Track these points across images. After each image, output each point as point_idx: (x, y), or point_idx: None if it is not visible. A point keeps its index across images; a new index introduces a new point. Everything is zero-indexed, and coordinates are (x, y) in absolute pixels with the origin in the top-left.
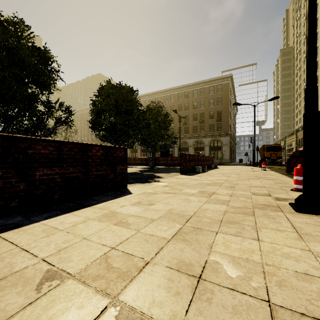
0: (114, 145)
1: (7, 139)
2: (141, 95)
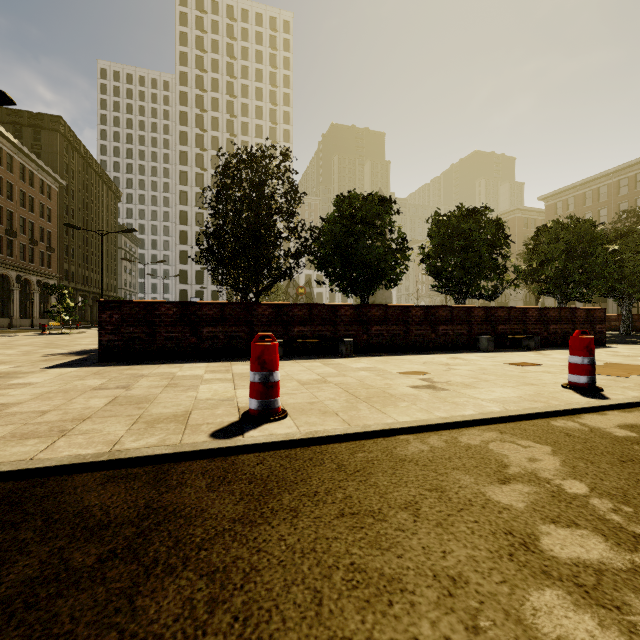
0: (560, 300)
1: (540, 309)
2: (585, 179)
